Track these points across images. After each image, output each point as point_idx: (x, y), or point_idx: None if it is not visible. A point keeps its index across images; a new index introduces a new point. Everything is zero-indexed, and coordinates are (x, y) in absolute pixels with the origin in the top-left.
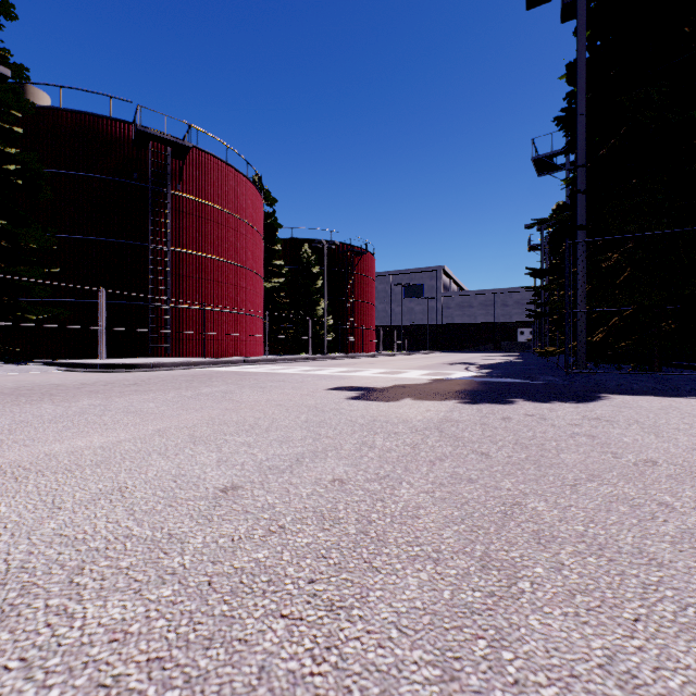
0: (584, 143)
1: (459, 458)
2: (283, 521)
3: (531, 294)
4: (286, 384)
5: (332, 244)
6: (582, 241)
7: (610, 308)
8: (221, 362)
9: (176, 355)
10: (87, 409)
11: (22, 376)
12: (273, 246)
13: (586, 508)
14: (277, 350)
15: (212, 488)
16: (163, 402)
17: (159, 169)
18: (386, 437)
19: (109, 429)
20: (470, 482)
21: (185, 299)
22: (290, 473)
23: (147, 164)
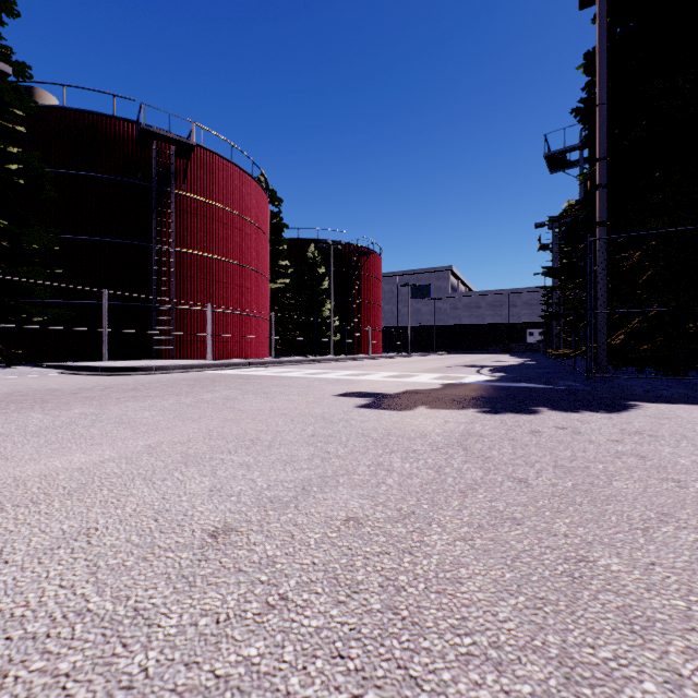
0: (605, 134)
1: (494, 487)
2: (285, 587)
3: (540, 294)
4: (291, 389)
5: (338, 244)
6: (603, 238)
7: (633, 308)
8: (225, 365)
9: (181, 357)
10: (77, 419)
11: (20, 380)
12: (279, 246)
13: (675, 567)
14: (283, 352)
15: (199, 531)
16: (160, 411)
17: (163, 168)
18: (404, 457)
19: (94, 444)
20: (515, 523)
21: (189, 300)
22: (295, 508)
23: (151, 164)
